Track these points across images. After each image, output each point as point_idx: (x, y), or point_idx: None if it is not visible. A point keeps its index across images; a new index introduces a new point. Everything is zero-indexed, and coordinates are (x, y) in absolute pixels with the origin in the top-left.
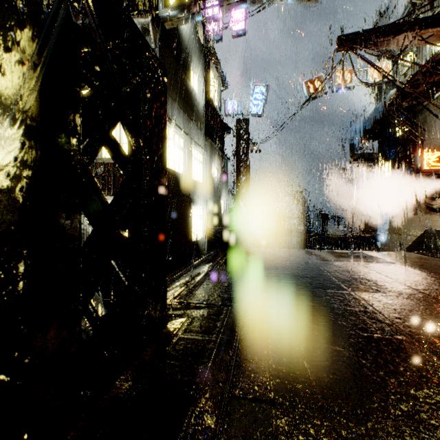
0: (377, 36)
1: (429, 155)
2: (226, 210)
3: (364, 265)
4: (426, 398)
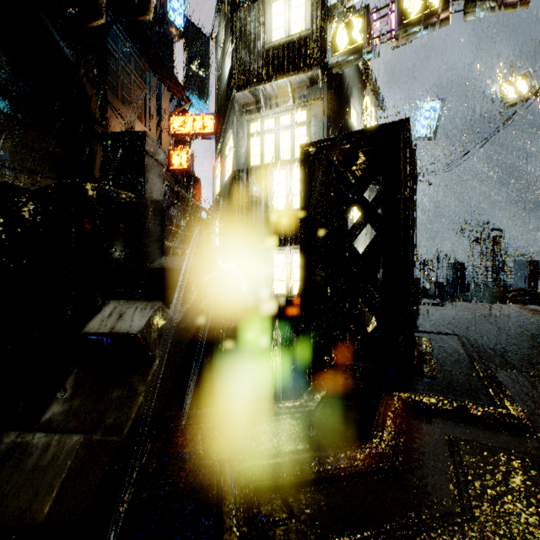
0: None
1: None
2: None
3: None
4: None
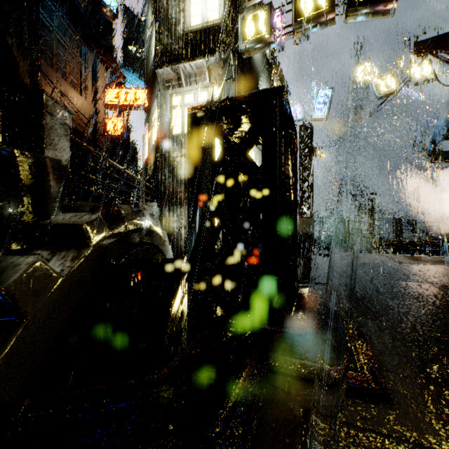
0: None
1: None
2: None
3: (445, 267)
4: None
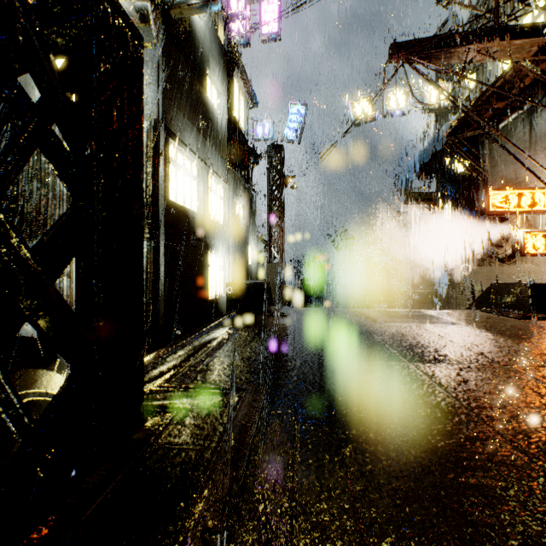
0: (437, 46)
1: (495, 195)
2: (255, 259)
3: (423, 326)
4: (526, 531)
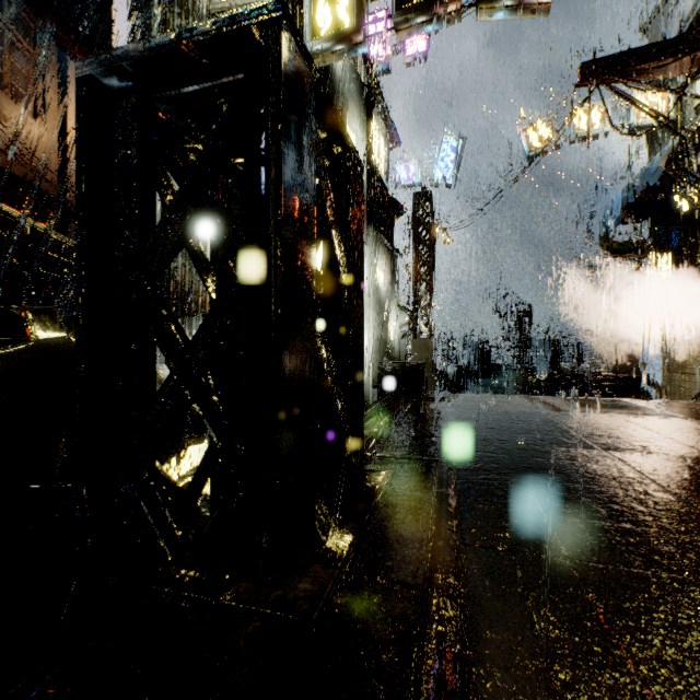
0: (647, 59)
1: None
2: (397, 334)
3: (624, 417)
4: (698, 557)
